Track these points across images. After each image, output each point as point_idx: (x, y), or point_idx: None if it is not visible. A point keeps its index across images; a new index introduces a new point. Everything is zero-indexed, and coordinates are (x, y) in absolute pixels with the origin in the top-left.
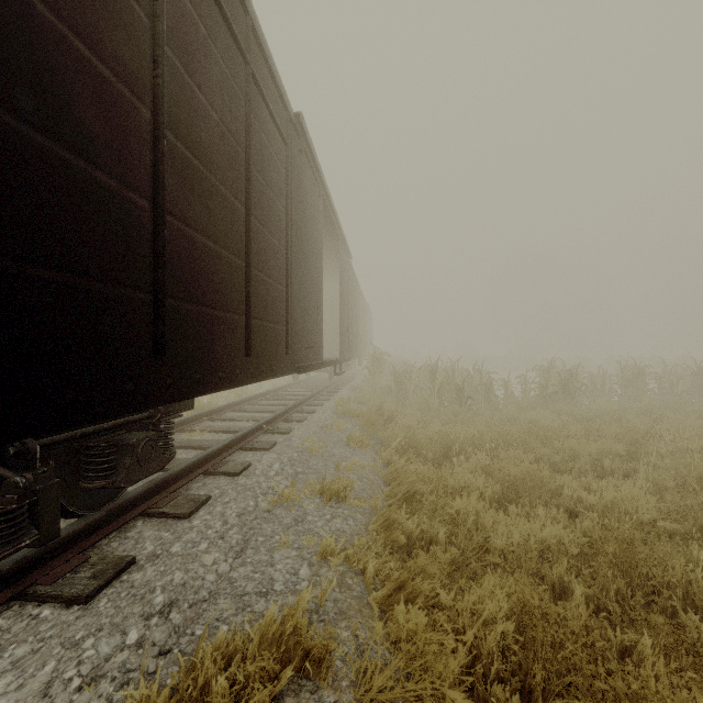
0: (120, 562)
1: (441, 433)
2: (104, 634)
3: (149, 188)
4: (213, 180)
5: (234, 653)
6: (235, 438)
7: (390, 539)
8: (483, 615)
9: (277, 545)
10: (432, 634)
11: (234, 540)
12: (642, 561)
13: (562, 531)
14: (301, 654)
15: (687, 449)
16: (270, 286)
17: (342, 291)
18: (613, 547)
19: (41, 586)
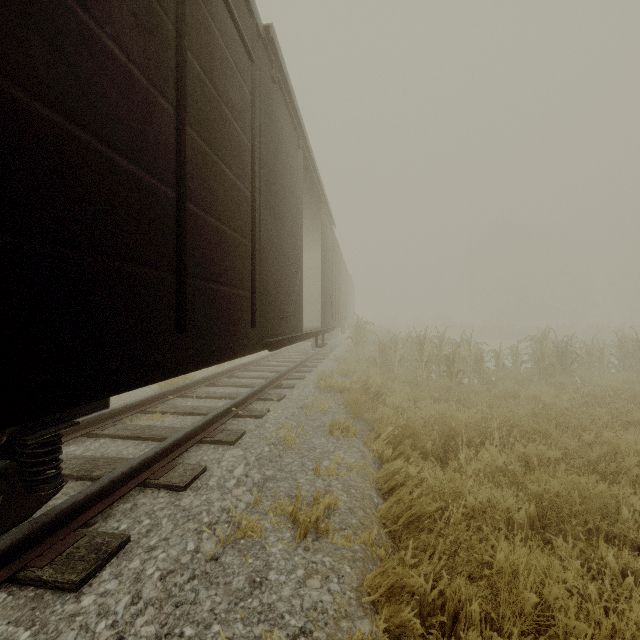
0: None
1: (437, 416)
2: None
3: None
4: (93, 27)
5: None
6: (192, 430)
7: (396, 621)
8: None
9: None
10: None
11: None
12: None
13: None
14: None
15: None
16: (226, 236)
17: (324, 258)
18: None
19: None
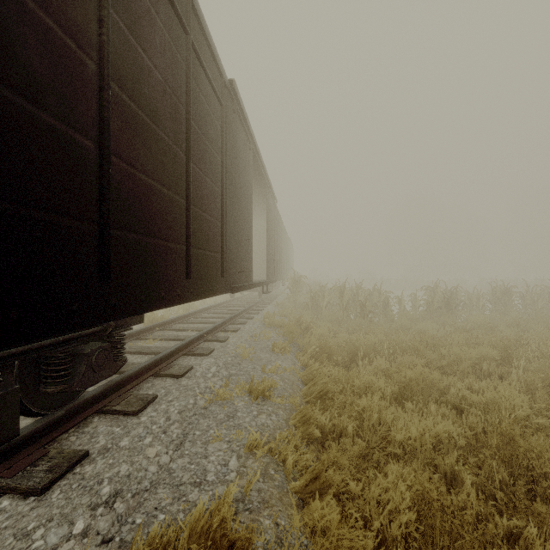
0: (74, 456)
1: (348, 341)
2: (54, 525)
3: (95, 131)
4: (156, 129)
5: (167, 543)
6: (180, 346)
7: (307, 433)
8: (388, 506)
9: (211, 438)
10: (344, 530)
11: (175, 435)
12: (522, 454)
13: (452, 425)
14: (227, 545)
15: (549, 355)
16: (208, 220)
17: (268, 227)
18: (497, 442)
19: (3, 478)
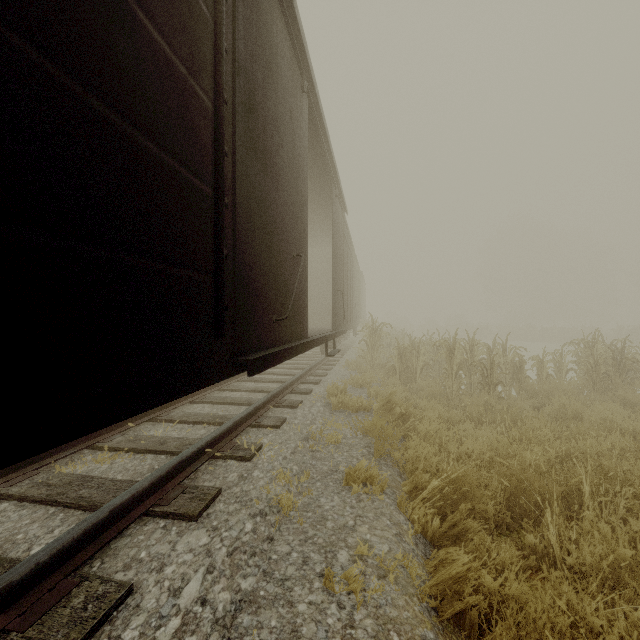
0: None
1: (491, 453)
2: None
3: None
4: None
5: None
6: (129, 498)
7: None
8: None
9: None
10: None
11: None
12: None
13: None
14: None
15: None
16: (144, 155)
17: (335, 248)
18: None
19: None
